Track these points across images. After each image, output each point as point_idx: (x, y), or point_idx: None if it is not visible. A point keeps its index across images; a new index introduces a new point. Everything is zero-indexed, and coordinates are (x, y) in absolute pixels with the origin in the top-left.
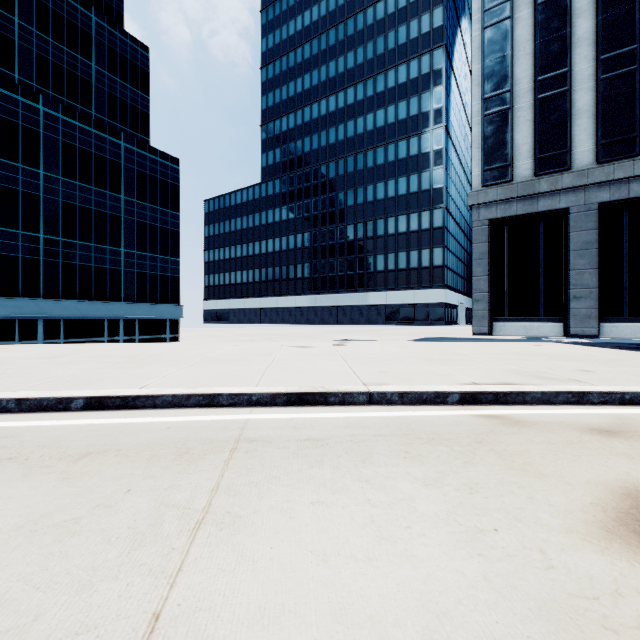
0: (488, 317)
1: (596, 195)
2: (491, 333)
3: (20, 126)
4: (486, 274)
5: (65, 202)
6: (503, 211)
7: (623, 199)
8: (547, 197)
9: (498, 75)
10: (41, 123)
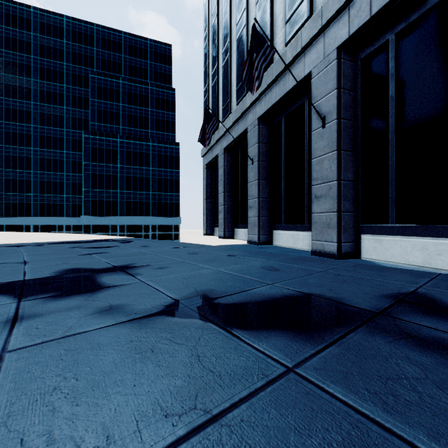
0: (207, 224)
1: (223, 144)
2: (214, 234)
3: (111, 149)
4: (205, 198)
5: (127, 176)
6: (208, 159)
7: (229, 144)
8: (215, 148)
9: (206, 76)
10: (118, 146)
